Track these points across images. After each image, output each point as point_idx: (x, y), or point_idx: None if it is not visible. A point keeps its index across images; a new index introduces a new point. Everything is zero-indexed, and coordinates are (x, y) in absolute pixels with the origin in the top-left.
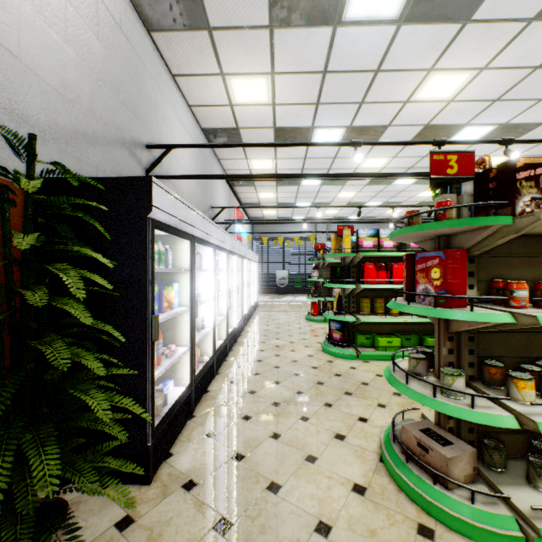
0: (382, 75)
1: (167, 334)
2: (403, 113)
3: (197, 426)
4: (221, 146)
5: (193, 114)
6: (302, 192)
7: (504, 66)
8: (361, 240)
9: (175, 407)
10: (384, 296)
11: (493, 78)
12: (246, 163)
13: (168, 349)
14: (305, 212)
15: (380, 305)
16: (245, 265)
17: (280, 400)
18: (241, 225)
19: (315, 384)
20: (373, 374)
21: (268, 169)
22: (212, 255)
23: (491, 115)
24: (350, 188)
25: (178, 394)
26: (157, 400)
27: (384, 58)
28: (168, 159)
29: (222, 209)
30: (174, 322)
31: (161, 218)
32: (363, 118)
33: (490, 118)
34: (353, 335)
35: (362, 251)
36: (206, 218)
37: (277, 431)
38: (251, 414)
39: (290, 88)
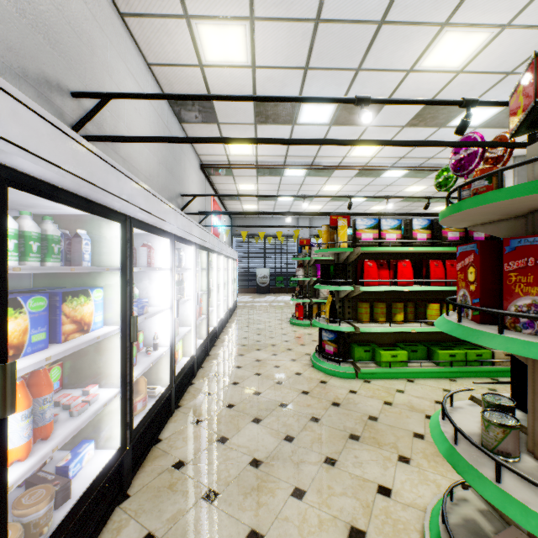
0: (386, 30)
1: (86, 368)
2: (404, 87)
3: (128, 521)
4: (180, 97)
5: (154, 77)
6: (285, 184)
7: (530, 24)
8: (359, 232)
9: (80, 508)
10: (384, 300)
11: (513, 41)
12: (223, 146)
13: (85, 394)
14: (287, 208)
15: (382, 310)
16: (221, 263)
17: (262, 455)
18: (219, 219)
19: (308, 421)
20: (379, 402)
21: (247, 155)
22: (169, 248)
23: (500, 93)
24: (336, 180)
25: (98, 468)
26: (34, 509)
27: (392, 2)
28: (114, 123)
29: (193, 197)
30: (98, 349)
31: (30, 168)
32: (358, 92)
33: (498, 98)
34: (349, 347)
35: (360, 245)
36: (155, 194)
37: (257, 526)
38: (218, 487)
39: (273, 43)
